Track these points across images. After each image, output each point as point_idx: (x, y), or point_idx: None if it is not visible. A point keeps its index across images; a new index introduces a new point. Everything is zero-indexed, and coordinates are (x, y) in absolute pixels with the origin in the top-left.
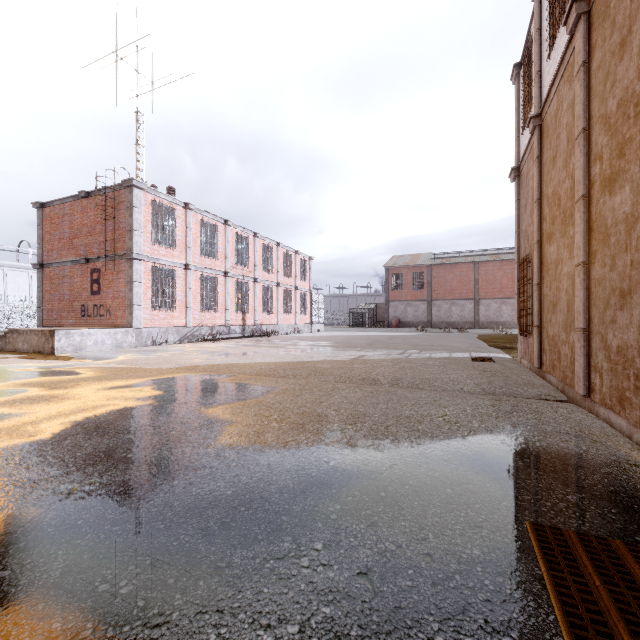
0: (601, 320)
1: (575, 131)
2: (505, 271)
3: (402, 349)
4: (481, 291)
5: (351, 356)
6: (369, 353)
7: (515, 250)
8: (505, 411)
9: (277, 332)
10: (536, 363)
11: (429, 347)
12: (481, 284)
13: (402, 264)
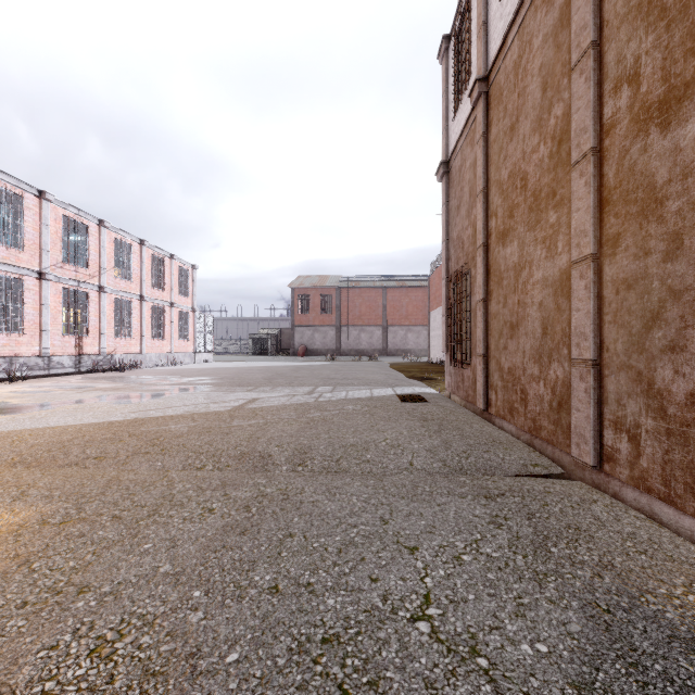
0: (635, 346)
1: (573, 55)
2: (411, 298)
3: (310, 386)
4: (389, 318)
5: (235, 402)
6: (264, 394)
7: (443, 263)
8: (531, 542)
9: (140, 364)
10: (482, 403)
11: (343, 381)
12: (389, 310)
13: (309, 285)
